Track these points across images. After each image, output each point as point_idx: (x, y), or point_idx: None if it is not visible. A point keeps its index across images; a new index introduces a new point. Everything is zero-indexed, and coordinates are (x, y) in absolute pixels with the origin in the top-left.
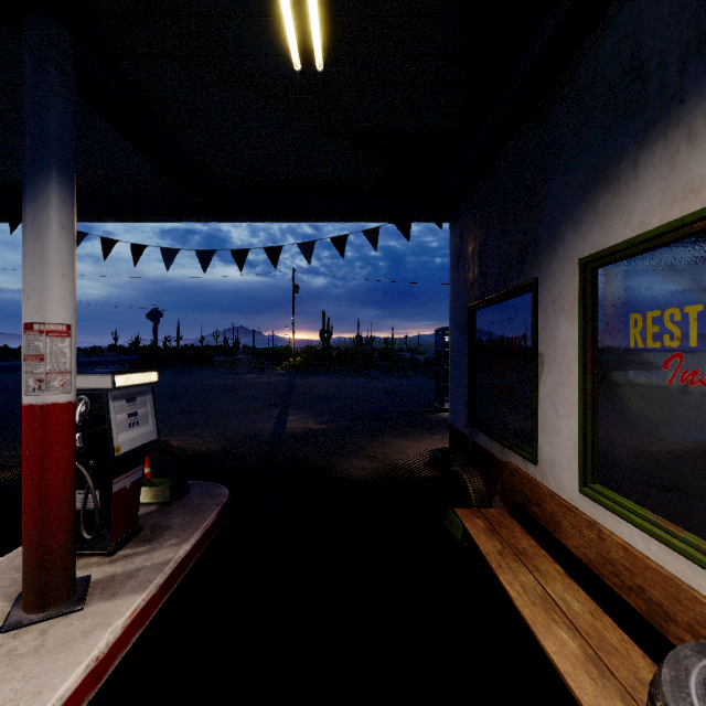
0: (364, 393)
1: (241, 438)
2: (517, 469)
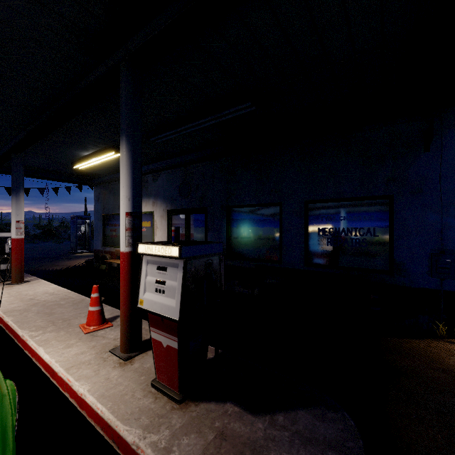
0: None
1: None
2: (118, 249)
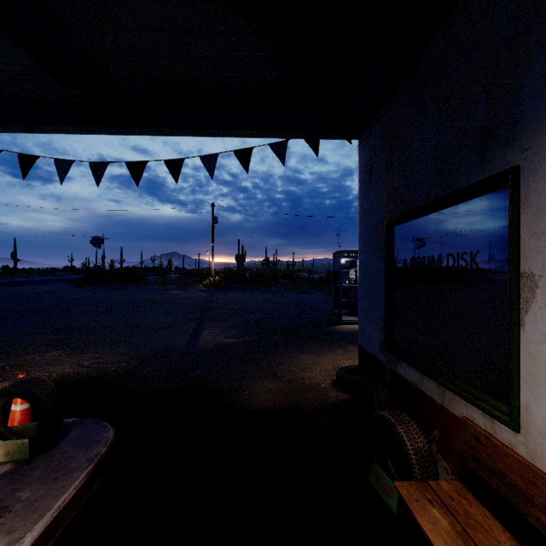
0: (271, 307)
1: (153, 354)
2: (490, 437)
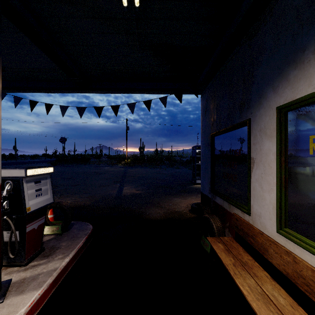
0: (159, 175)
1: (100, 198)
2: (240, 217)
